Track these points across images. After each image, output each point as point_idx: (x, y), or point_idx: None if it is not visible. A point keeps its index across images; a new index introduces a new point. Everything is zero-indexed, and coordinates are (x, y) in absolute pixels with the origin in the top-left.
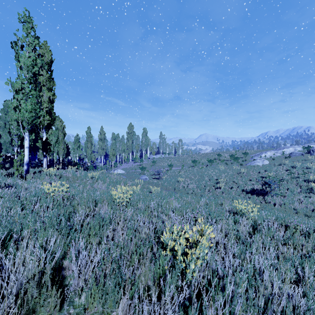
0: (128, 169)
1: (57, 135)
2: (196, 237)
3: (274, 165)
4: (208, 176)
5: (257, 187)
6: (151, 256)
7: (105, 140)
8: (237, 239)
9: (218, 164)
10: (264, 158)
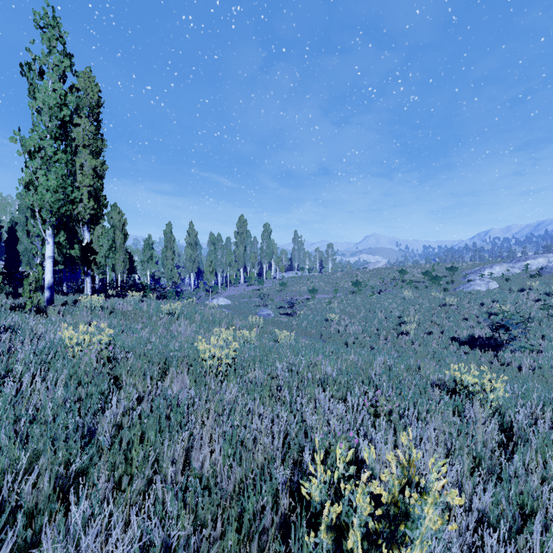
0: (237, 297)
1: (112, 237)
2: (397, 489)
3: (510, 290)
4: (383, 312)
5: (480, 333)
6: (275, 545)
7: (197, 245)
8: (475, 462)
9: (401, 288)
10: (489, 277)
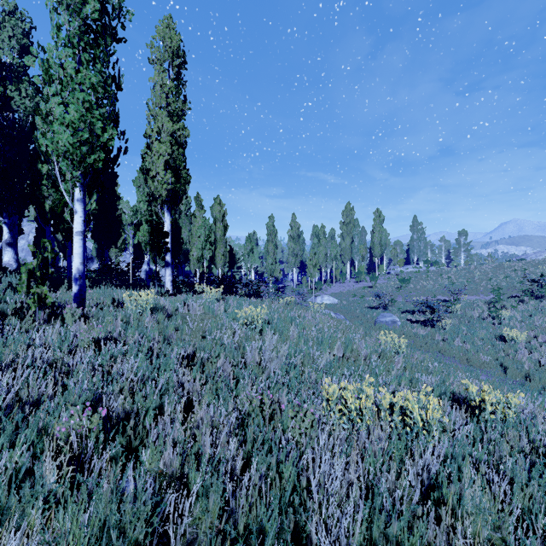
0: (344, 295)
1: (209, 227)
2: None
3: None
4: None
5: None
6: None
7: (300, 239)
8: None
9: None
10: None
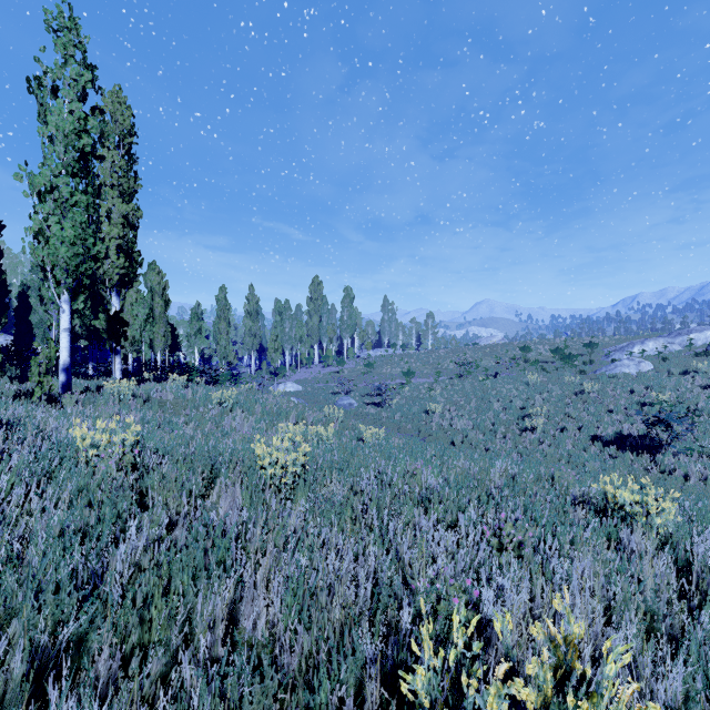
0: (309, 382)
1: (150, 304)
2: (550, 686)
3: (668, 373)
4: (501, 401)
5: (630, 430)
6: None
7: (259, 315)
8: (646, 620)
9: (524, 370)
10: (639, 356)
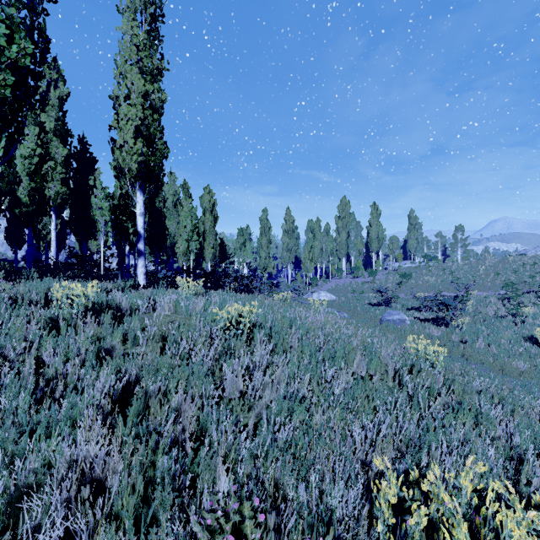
0: (341, 291)
1: (197, 216)
2: None
3: None
4: None
5: None
6: None
7: (294, 234)
8: None
9: None
10: None
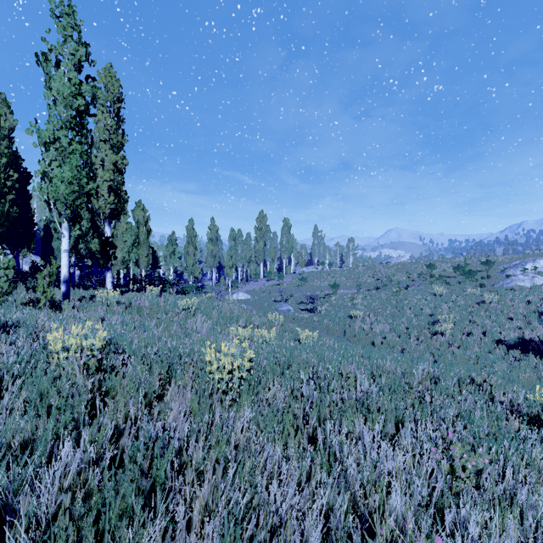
0: (256, 292)
1: (136, 232)
2: None
3: None
4: (412, 309)
5: (531, 336)
6: None
7: (219, 241)
8: None
9: (431, 283)
10: (531, 272)
